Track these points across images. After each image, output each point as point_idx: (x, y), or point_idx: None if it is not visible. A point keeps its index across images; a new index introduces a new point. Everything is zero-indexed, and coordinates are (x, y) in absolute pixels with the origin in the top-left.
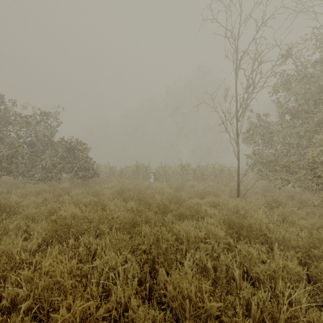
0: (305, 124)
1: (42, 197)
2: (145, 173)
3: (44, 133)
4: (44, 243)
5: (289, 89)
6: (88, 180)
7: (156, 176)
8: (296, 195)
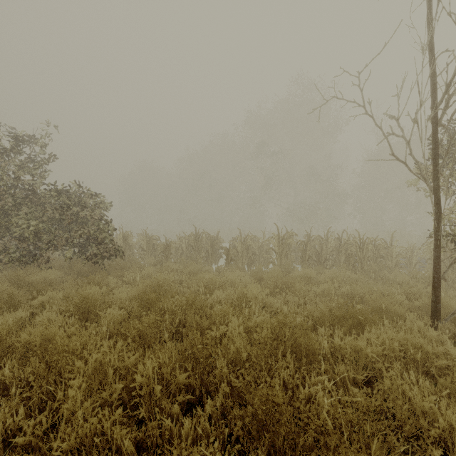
0: None
1: None
2: (211, 249)
3: (16, 175)
4: None
5: None
6: (102, 264)
7: (230, 255)
8: None
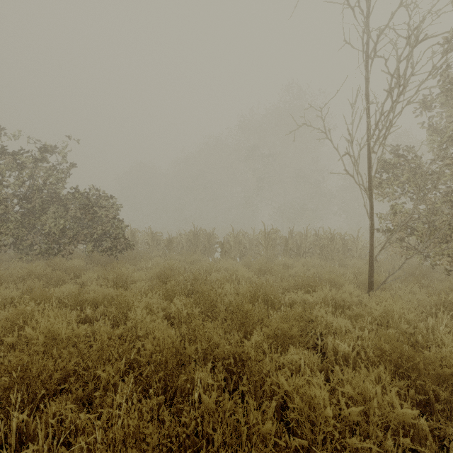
0: None
1: (24, 287)
2: (207, 243)
3: (45, 180)
4: None
5: None
6: (116, 256)
7: (224, 248)
8: None
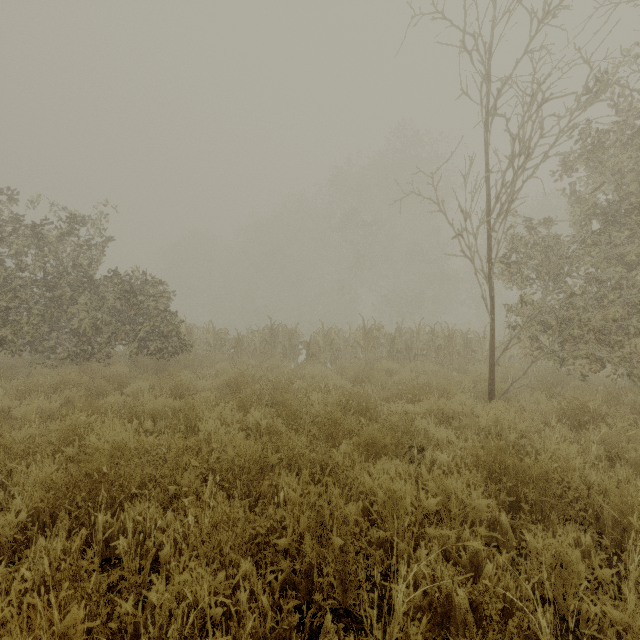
0: (638, 239)
1: (61, 398)
2: (289, 344)
3: (74, 261)
4: (37, 520)
5: (601, 162)
6: (168, 360)
7: (311, 350)
8: (624, 393)
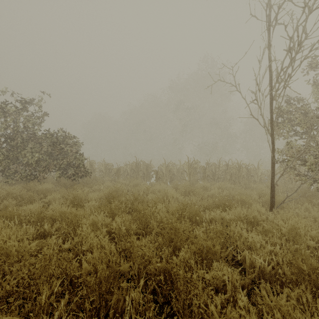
0: None
1: (0, 206)
2: (146, 171)
3: (24, 124)
4: None
5: None
6: (78, 180)
7: (158, 175)
8: None
